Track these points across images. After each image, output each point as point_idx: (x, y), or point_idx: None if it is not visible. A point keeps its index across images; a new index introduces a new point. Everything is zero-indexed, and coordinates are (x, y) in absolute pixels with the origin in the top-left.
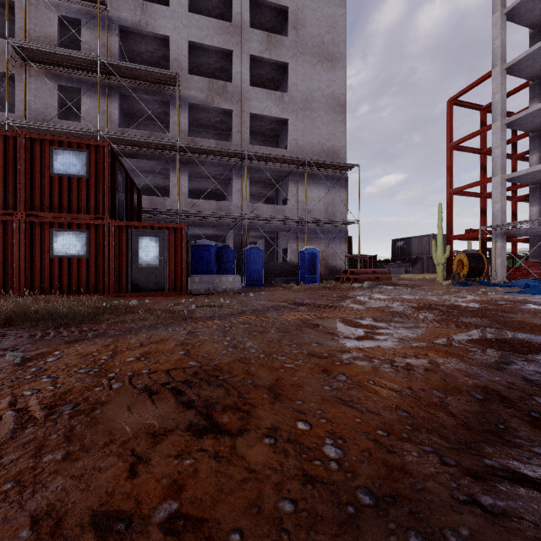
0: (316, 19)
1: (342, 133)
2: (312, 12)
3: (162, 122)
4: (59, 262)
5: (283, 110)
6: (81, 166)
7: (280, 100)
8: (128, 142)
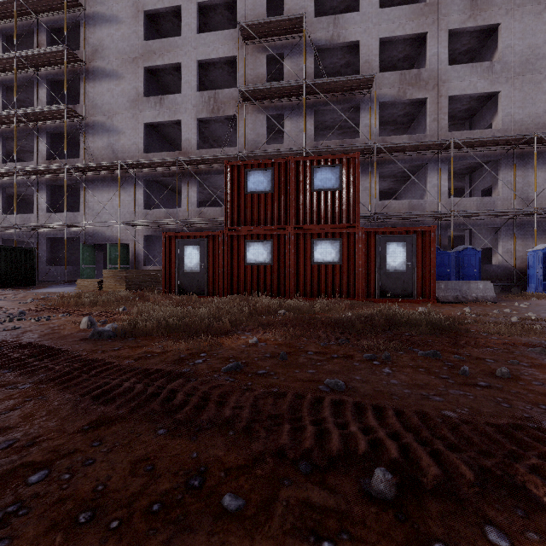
0: None
1: None
2: None
3: (340, 129)
4: (318, 268)
5: (492, 82)
6: (335, 180)
7: (488, 71)
8: (324, 153)
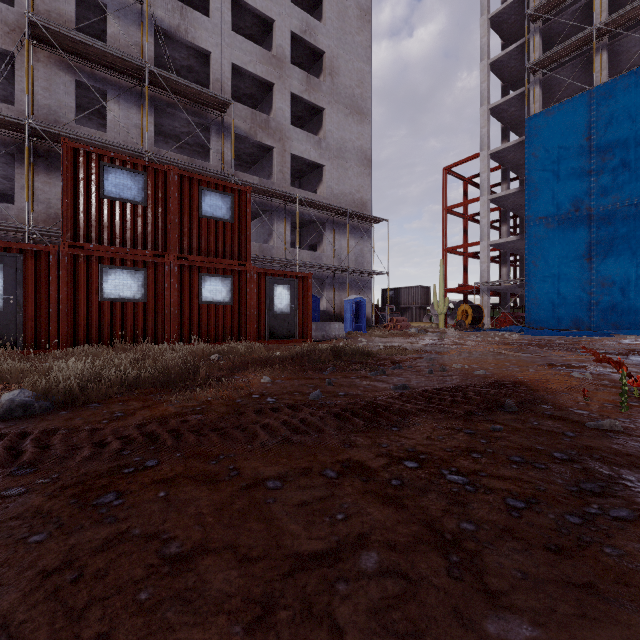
0: (348, 70)
1: (369, 186)
2: (345, 62)
3: (179, 141)
4: (207, 309)
5: (321, 155)
6: (226, 210)
7: (318, 145)
8: None
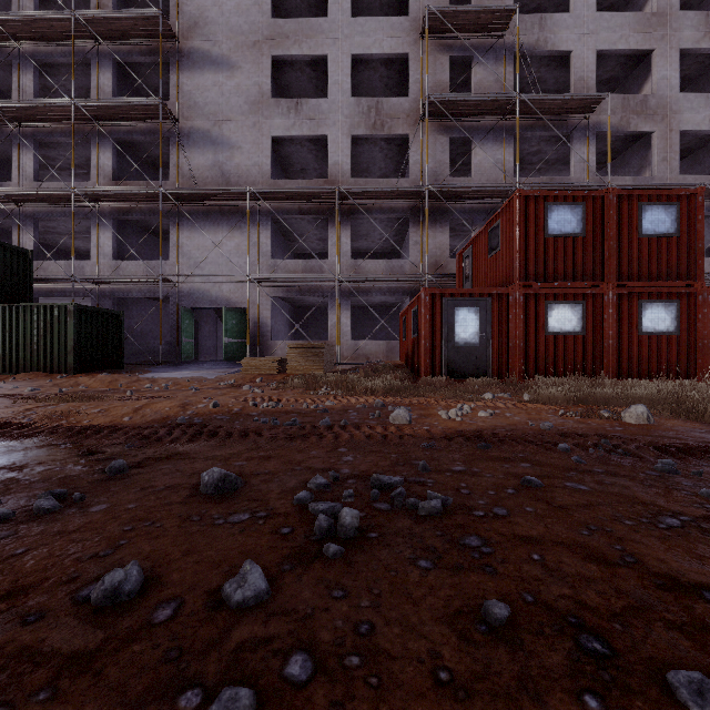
0: None
1: None
2: None
3: (520, 164)
4: (646, 340)
5: None
6: (670, 223)
7: None
8: None
